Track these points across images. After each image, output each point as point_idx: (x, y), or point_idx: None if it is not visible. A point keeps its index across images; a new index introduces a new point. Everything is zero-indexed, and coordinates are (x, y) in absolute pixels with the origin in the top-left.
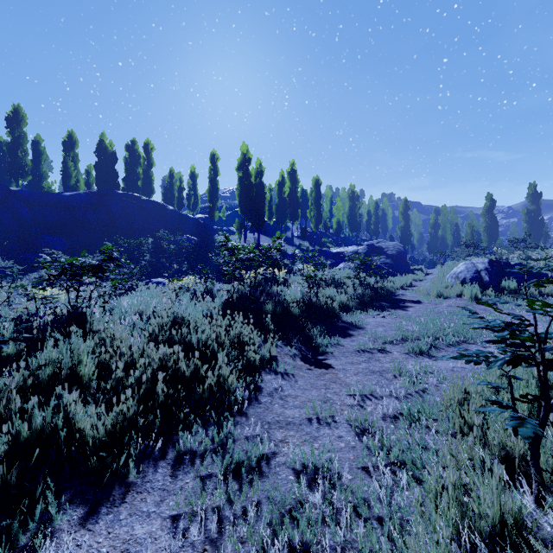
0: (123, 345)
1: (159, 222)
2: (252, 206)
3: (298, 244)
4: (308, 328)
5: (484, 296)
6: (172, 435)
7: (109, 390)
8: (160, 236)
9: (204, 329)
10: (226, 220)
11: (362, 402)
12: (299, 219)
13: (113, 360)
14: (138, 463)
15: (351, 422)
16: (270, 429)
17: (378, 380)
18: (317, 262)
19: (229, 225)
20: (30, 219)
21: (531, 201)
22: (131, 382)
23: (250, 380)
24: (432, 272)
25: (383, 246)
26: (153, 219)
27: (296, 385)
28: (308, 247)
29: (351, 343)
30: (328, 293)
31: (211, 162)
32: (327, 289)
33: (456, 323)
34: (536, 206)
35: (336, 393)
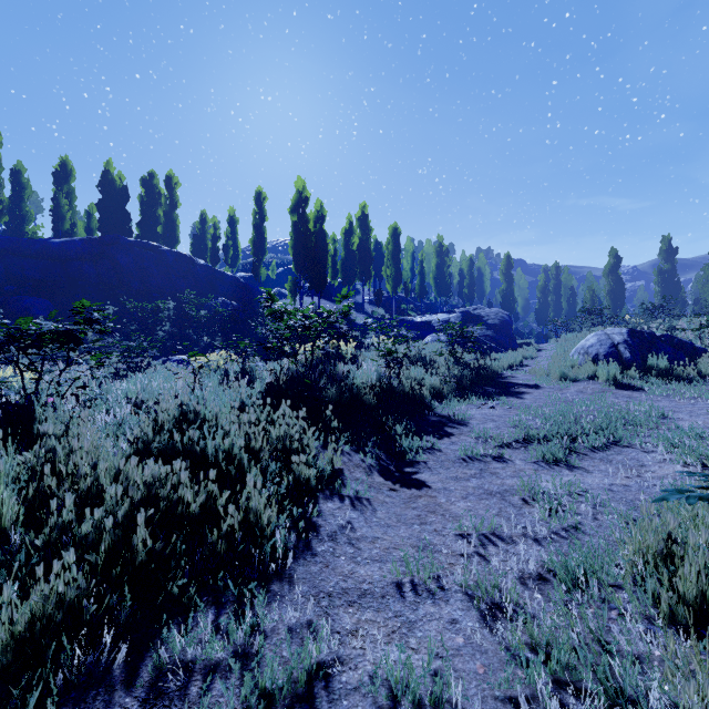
0: (84, 460)
1: (185, 281)
2: (310, 260)
3: (371, 311)
4: (389, 425)
5: (625, 379)
6: (153, 627)
7: (41, 547)
8: (185, 299)
9: (229, 430)
10: (277, 280)
11: (481, 548)
12: (372, 279)
13: (63, 487)
14: (73, 701)
15: (468, 590)
16: (332, 607)
17: (499, 508)
18: (397, 333)
19: (280, 287)
20: (2, 274)
21: (665, 259)
22: (91, 526)
23: (299, 513)
24: (546, 348)
25: (482, 314)
26: (177, 277)
27: (374, 519)
28: (383, 315)
29: (451, 447)
30: (414, 374)
31: (256, 203)
32: (412, 368)
33: (595, 416)
34: (670, 265)
35: (438, 532)
